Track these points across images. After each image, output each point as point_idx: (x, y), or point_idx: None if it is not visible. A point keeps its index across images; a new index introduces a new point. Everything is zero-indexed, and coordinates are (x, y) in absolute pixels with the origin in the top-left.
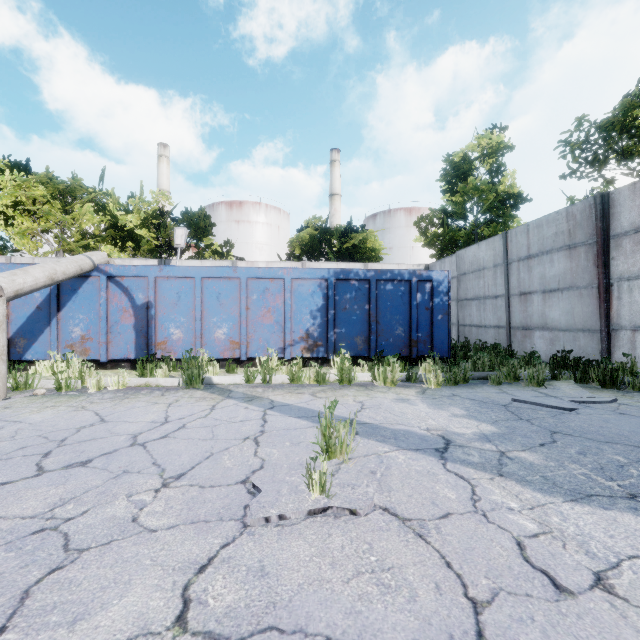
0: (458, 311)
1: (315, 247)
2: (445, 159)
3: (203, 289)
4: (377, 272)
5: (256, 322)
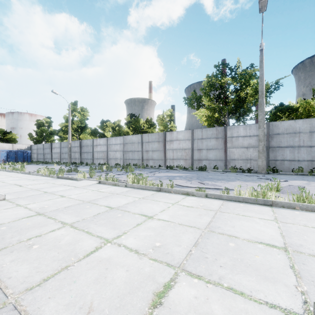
0: (37, 156)
1: None
2: (36, 121)
3: None
4: (17, 150)
5: None
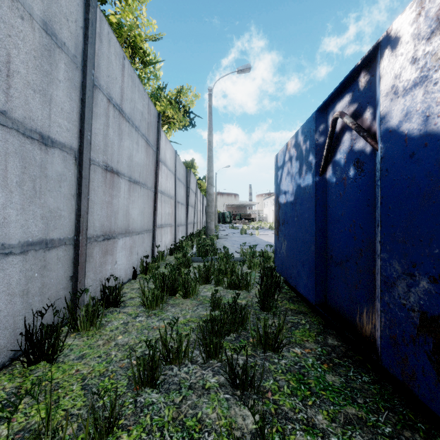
0: None
1: None
2: None
3: None
4: None
5: None
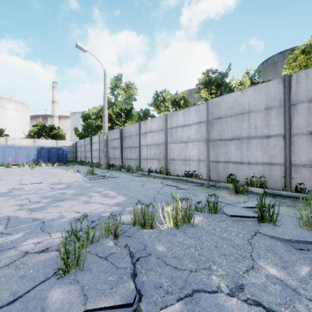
0: (80, 154)
1: (39, 133)
2: (82, 113)
3: (5, 150)
4: (50, 147)
5: (20, 157)
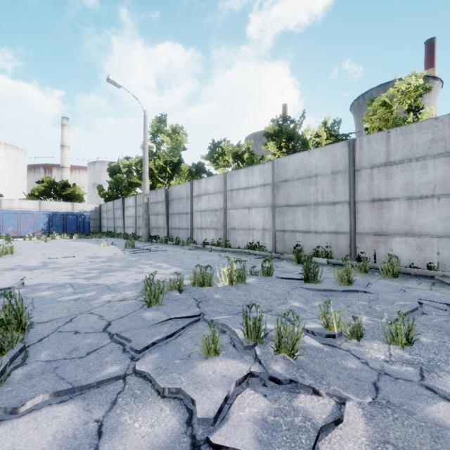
0: (107, 222)
1: (47, 192)
2: (109, 165)
3: (3, 216)
4: (66, 212)
5: (24, 226)
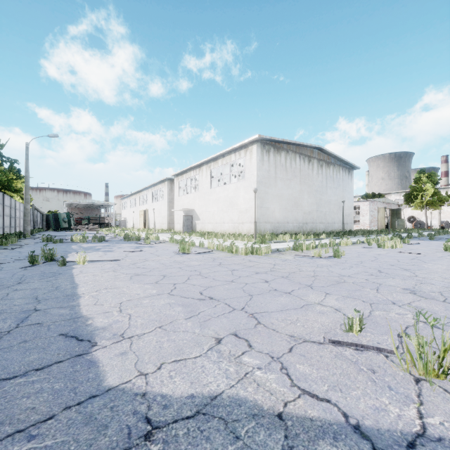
0: None
1: None
2: None
3: None
4: None
5: None
